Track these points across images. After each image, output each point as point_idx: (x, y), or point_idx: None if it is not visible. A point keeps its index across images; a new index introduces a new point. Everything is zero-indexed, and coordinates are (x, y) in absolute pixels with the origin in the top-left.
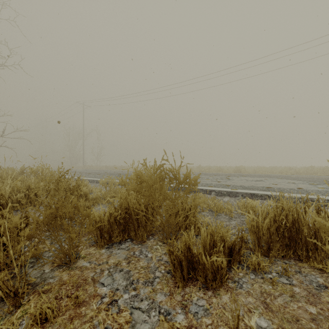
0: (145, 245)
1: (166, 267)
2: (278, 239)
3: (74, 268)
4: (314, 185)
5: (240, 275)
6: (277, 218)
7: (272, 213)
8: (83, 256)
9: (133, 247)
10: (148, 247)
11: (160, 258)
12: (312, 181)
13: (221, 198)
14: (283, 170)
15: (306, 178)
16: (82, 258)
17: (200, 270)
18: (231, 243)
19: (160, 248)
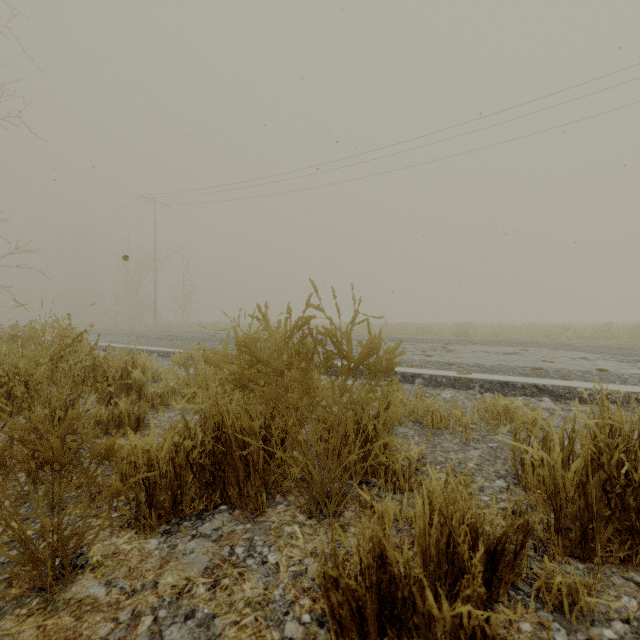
0: (262, 524)
1: (315, 600)
2: (611, 515)
3: (62, 604)
4: (631, 364)
5: (525, 630)
6: (607, 460)
7: (591, 445)
8: (96, 563)
9: (232, 529)
10: (270, 529)
11: (299, 569)
12: (623, 354)
13: (437, 391)
14: (551, 332)
15: (605, 347)
16: (91, 570)
17: (415, 626)
18: (495, 536)
19: (301, 532)
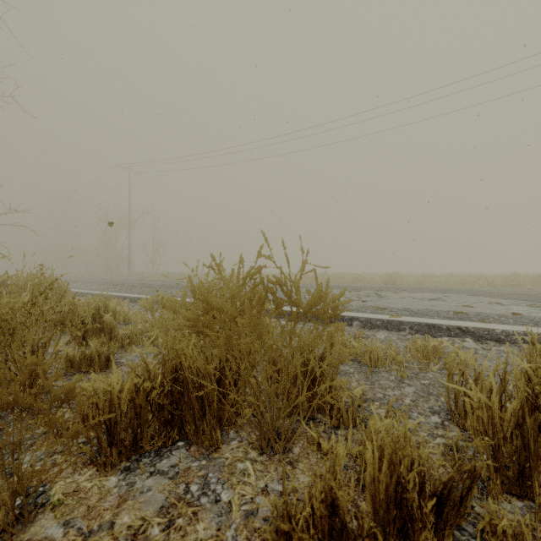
0: (217, 460)
1: None
2: None
3: None
4: (540, 308)
5: None
6: None
7: (528, 388)
8: (56, 502)
9: (188, 466)
10: (224, 465)
11: (251, 508)
12: (531, 299)
13: (372, 333)
14: (467, 281)
15: (516, 294)
16: (51, 509)
17: None
18: (442, 481)
19: (253, 469)
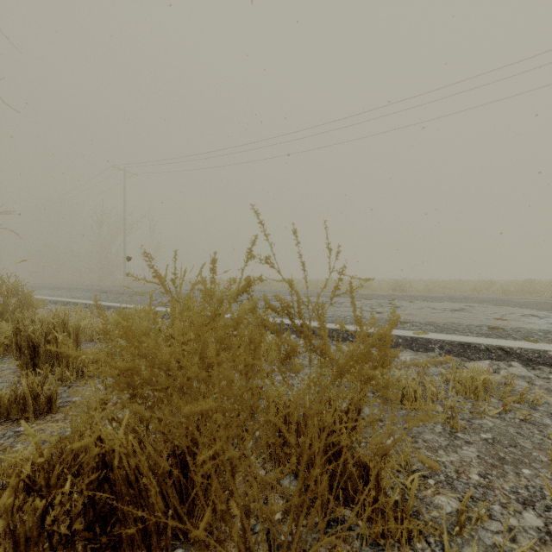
0: None
1: None
2: None
3: None
4: None
5: None
6: None
7: None
8: None
9: None
10: None
11: None
12: None
13: None
14: (480, 287)
15: (545, 303)
16: None
17: None
18: None
19: None
